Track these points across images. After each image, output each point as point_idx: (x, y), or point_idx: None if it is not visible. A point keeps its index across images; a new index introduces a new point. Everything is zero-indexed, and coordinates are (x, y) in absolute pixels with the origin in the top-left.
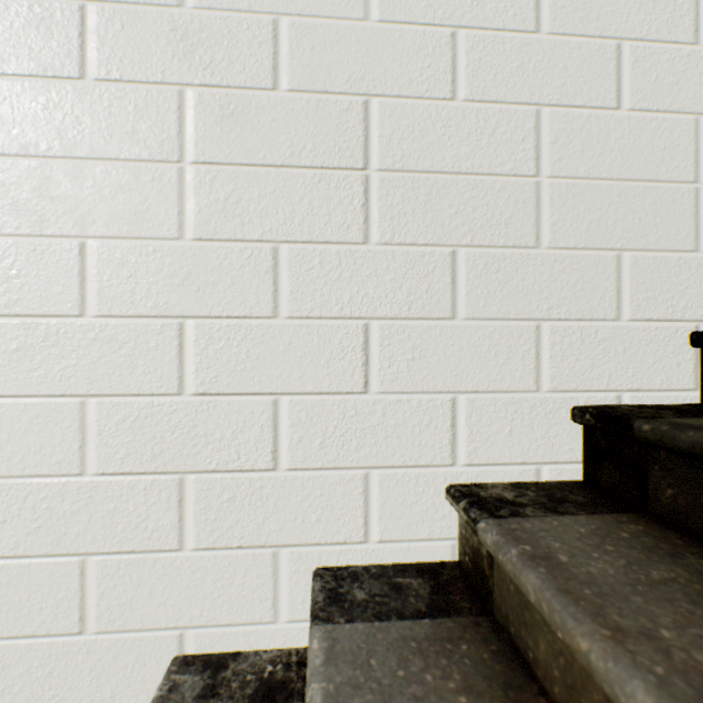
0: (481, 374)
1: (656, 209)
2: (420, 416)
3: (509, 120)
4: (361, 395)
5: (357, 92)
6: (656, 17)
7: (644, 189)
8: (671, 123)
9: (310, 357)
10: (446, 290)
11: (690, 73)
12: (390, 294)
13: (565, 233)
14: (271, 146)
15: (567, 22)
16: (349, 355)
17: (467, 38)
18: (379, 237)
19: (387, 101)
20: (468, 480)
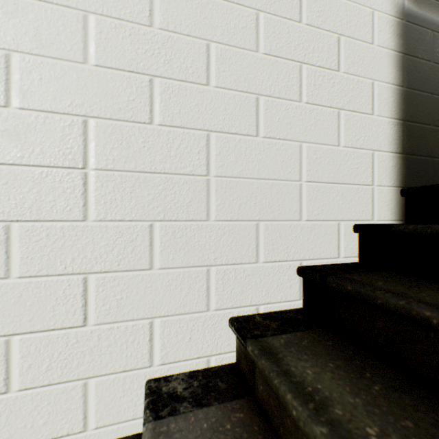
0: (171, 303)
1: (279, 196)
2: (127, 337)
3: (189, 139)
4: (82, 328)
5: (78, 113)
6: (279, 83)
7: (272, 184)
8: (287, 146)
9: (38, 305)
10: (146, 250)
11: (297, 118)
12: (104, 255)
13: (225, 211)
14: (4, 149)
15: (227, 81)
16: (72, 300)
17: (161, 84)
18: (96, 216)
19: (102, 121)
20: (162, 374)
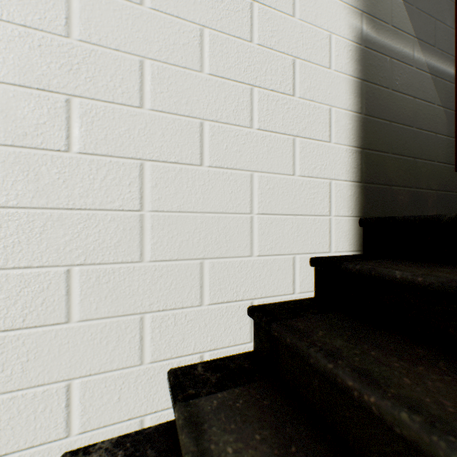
0: (94, 360)
1: (227, 230)
2: (35, 406)
3: (118, 169)
4: None
5: None
6: (227, 107)
7: (219, 218)
8: (236, 176)
9: None
10: (61, 300)
11: (248, 145)
12: (4, 310)
13: (163, 250)
14: None
15: (165, 103)
16: None
17: (81, 105)
18: None
19: (0, 148)
20: (82, 444)
